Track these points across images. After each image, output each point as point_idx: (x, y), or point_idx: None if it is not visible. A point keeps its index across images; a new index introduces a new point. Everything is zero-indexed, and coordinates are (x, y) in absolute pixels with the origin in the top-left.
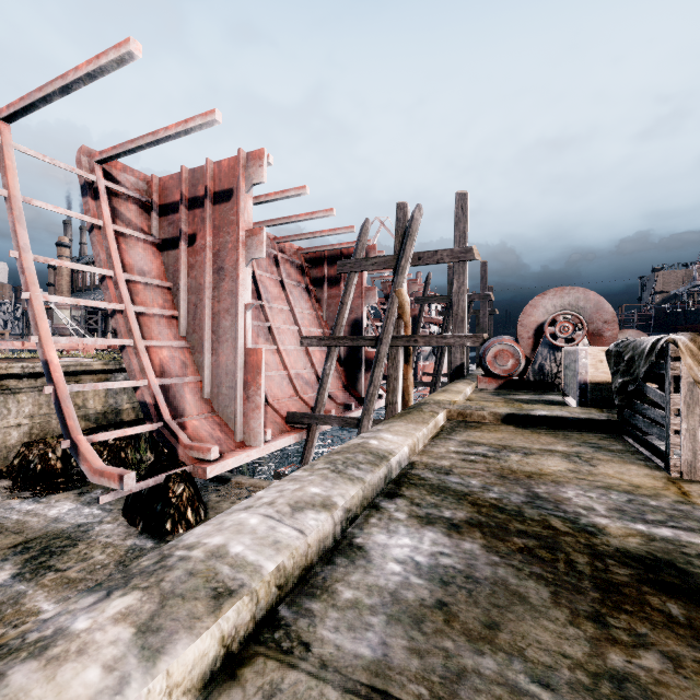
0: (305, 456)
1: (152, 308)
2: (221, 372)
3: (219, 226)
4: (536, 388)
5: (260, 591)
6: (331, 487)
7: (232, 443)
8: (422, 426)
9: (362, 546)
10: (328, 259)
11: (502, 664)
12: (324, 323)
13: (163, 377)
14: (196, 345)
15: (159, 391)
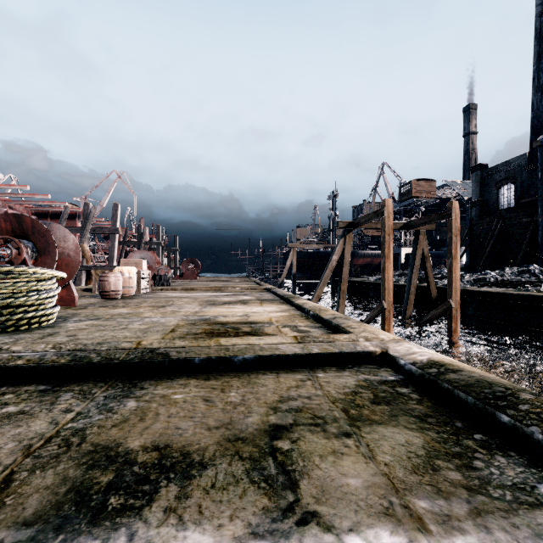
0: None
1: None
2: None
3: None
4: None
5: None
6: None
7: None
8: None
9: None
10: (52, 215)
11: None
12: None
13: None
14: None
15: None
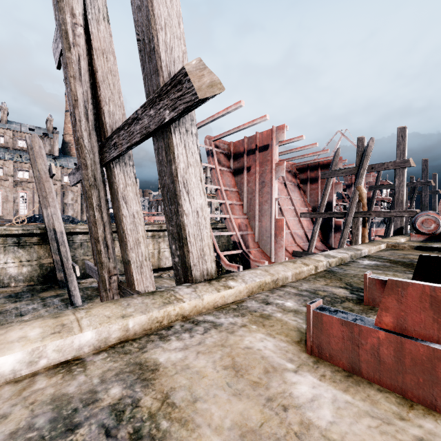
0: None
1: (234, 201)
2: (263, 229)
3: (262, 162)
4: None
5: (339, 259)
6: (346, 251)
7: (270, 262)
8: (373, 246)
9: (356, 261)
10: (310, 168)
11: (388, 269)
12: (308, 204)
13: (240, 231)
14: (251, 217)
15: (240, 237)
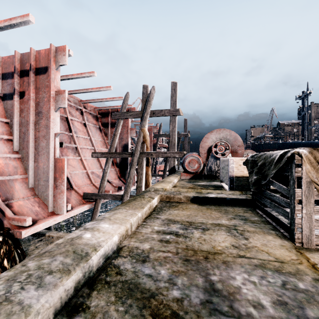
0: (93, 216)
1: None
2: (40, 172)
3: (39, 88)
4: (208, 178)
5: None
6: None
7: (45, 213)
8: (138, 210)
9: None
10: (111, 113)
11: None
12: (108, 145)
13: None
14: (24, 156)
15: None
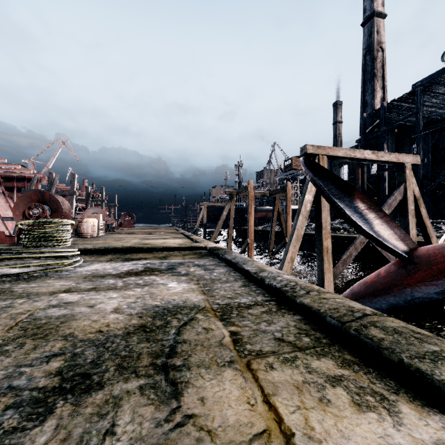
0: None
1: None
2: None
3: None
4: None
5: None
6: None
7: None
8: None
9: None
10: (17, 179)
11: None
12: None
13: None
14: None
15: None
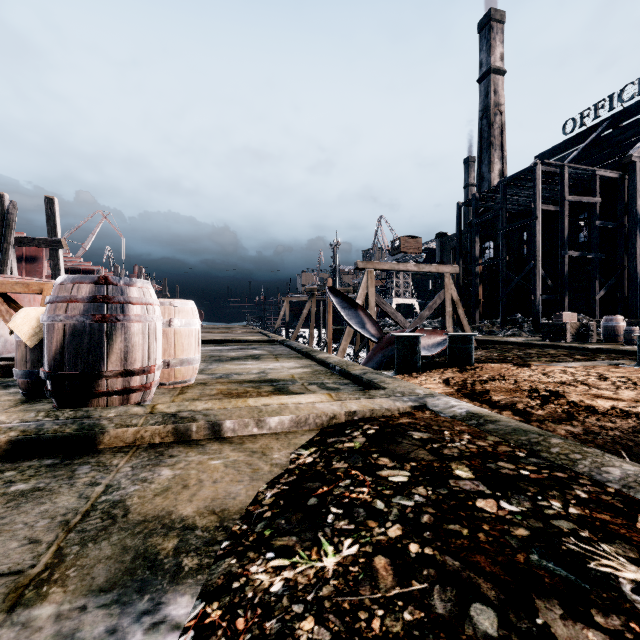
0: None
1: None
2: None
3: (30, 271)
4: None
5: None
6: None
7: None
8: None
9: None
10: (72, 271)
11: None
12: None
13: None
14: None
15: None
